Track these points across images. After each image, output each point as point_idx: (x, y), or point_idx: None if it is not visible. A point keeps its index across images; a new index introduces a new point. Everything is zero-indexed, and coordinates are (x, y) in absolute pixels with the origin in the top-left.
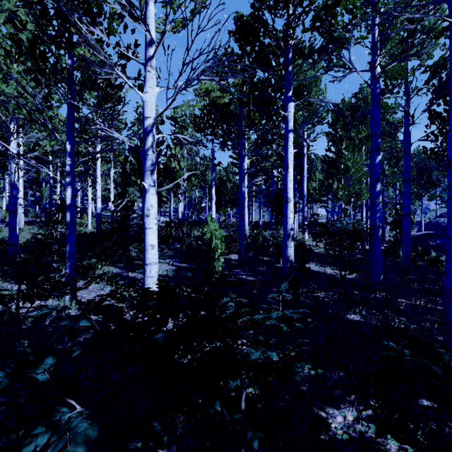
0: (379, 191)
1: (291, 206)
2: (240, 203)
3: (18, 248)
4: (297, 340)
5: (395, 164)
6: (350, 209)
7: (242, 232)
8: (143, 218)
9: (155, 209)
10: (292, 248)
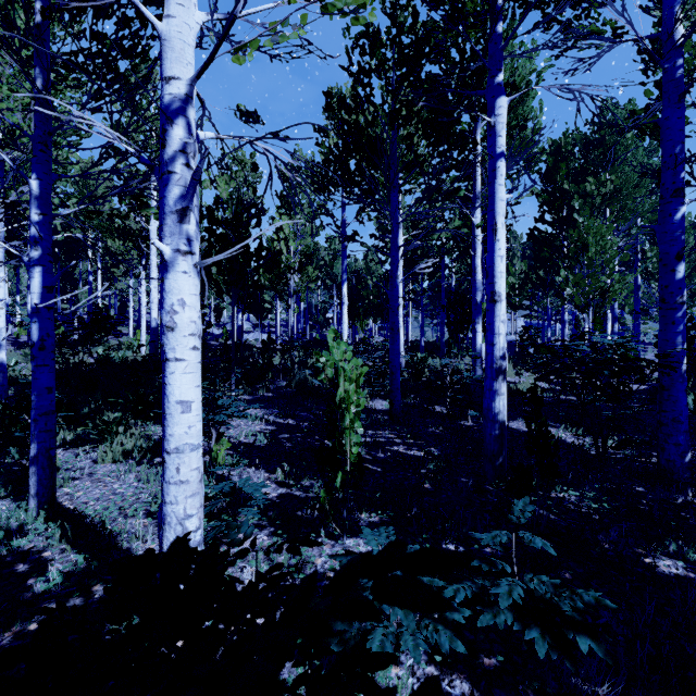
0: (683, 279)
1: (502, 310)
2: (392, 307)
3: (5, 387)
4: (567, 669)
5: None
6: (588, 319)
7: (396, 360)
8: (162, 334)
9: (192, 311)
10: (503, 397)
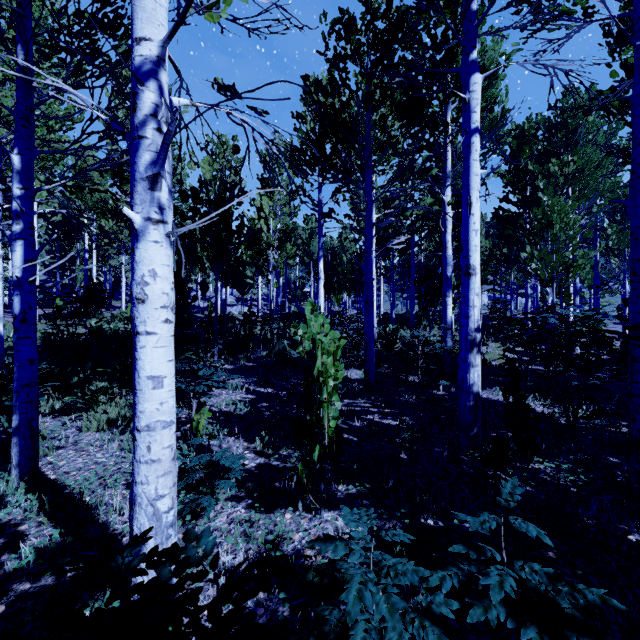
0: None
1: (476, 283)
2: (367, 281)
3: (2, 357)
4: None
5: (622, 219)
6: (552, 292)
7: (371, 332)
8: (133, 306)
9: (165, 282)
10: (478, 369)
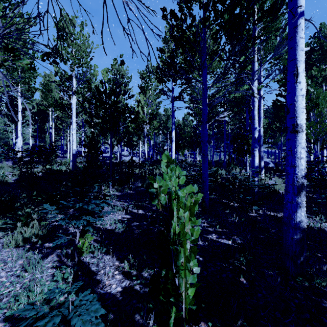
0: None
1: (302, 138)
2: (203, 141)
3: None
4: None
5: None
6: (317, 148)
7: (206, 173)
8: None
9: None
10: (303, 209)
